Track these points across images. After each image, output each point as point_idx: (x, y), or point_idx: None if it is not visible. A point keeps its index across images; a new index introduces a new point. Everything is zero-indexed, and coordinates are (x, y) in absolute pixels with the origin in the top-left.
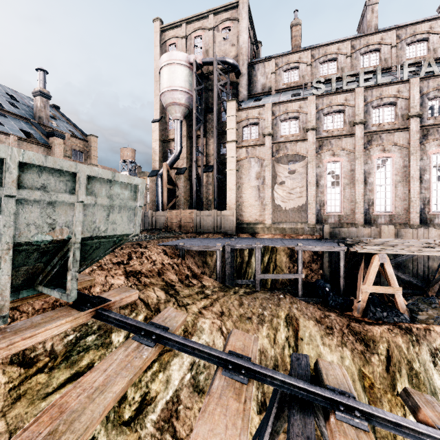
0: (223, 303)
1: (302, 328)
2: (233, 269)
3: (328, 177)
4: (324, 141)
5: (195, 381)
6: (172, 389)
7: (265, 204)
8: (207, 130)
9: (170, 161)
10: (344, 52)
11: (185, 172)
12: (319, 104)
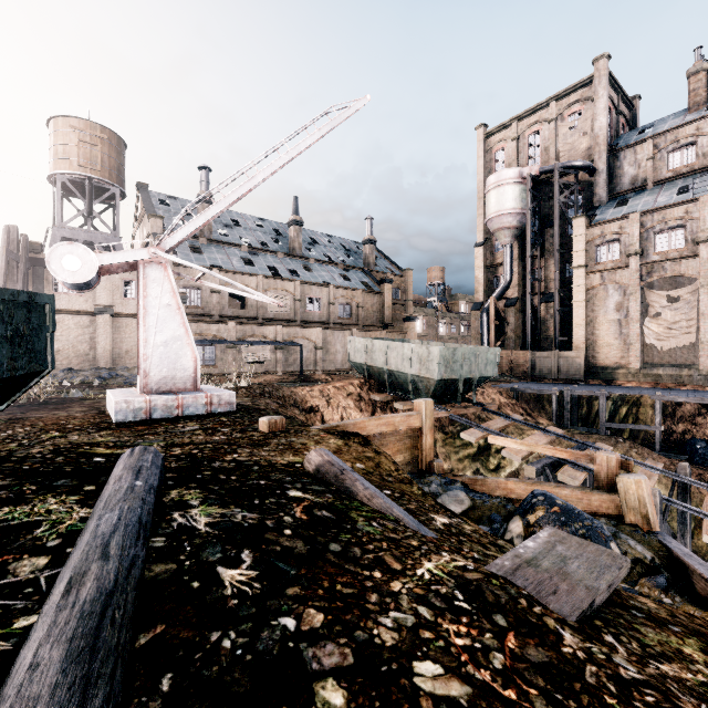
0: None
1: (637, 466)
2: (576, 418)
3: None
4: None
5: None
6: (514, 467)
7: (629, 343)
8: (547, 249)
9: (498, 293)
10: None
11: (517, 303)
12: None
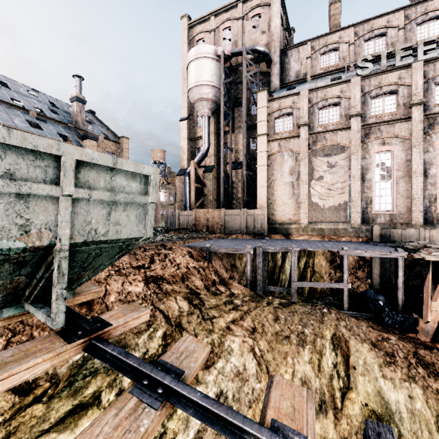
0: (255, 317)
1: (354, 353)
2: (264, 274)
3: (377, 169)
4: (371, 129)
5: None
6: (193, 429)
7: (299, 202)
8: (236, 125)
9: (198, 159)
10: (395, 24)
11: (213, 170)
12: (365, 85)
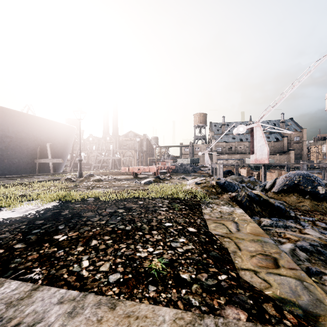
0: None
1: None
2: None
3: None
4: None
5: None
6: None
7: None
8: None
9: None
10: None
11: None
12: None
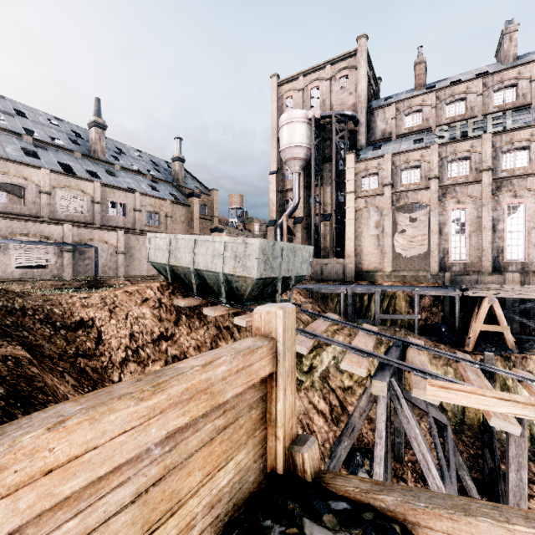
0: (350, 329)
1: None
2: (353, 312)
3: (453, 224)
4: (447, 189)
5: (337, 366)
6: (324, 365)
7: (384, 252)
8: (325, 179)
9: (289, 212)
10: (473, 91)
11: (302, 221)
12: (442, 152)
